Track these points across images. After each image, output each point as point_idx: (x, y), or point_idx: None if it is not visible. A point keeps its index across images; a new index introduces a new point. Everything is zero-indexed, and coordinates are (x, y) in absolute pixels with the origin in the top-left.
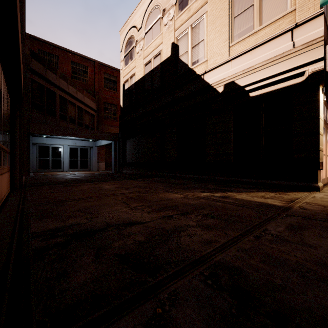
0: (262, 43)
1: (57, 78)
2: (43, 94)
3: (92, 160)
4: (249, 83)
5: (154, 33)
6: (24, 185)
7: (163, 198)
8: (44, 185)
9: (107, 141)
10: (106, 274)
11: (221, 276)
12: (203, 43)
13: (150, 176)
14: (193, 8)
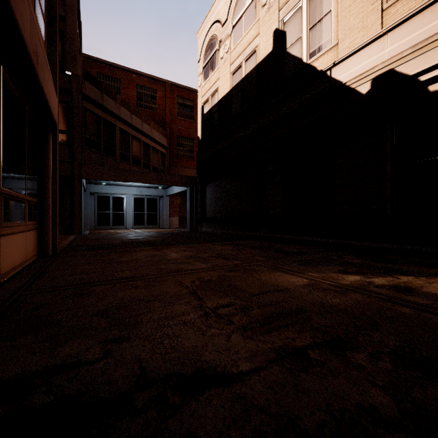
0: None
1: (117, 106)
2: (99, 127)
3: (162, 213)
4: (429, 66)
5: (246, 22)
6: (64, 248)
7: (270, 286)
8: (88, 250)
9: (181, 188)
10: None
11: None
12: (329, 17)
13: (240, 236)
14: None
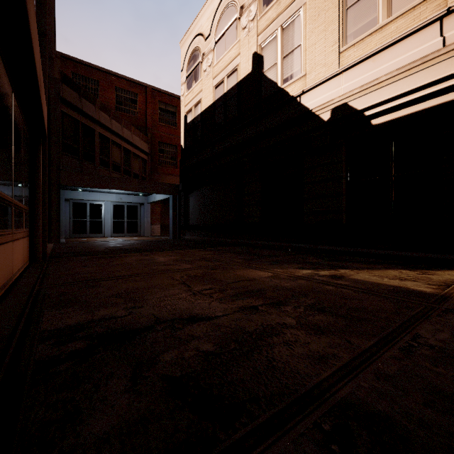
0: (391, 44)
1: (96, 110)
2: (77, 132)
3: (143, 221)
4: (371, 104)
5: (228, 40)
6: (50, 255)
7: (242, 277)
8: (76, 256)
9: (164, 196)
10: (145, 419)
11: (356, 435)
12: (299, 50)
13: (222, 243)
14: (285, 0)
